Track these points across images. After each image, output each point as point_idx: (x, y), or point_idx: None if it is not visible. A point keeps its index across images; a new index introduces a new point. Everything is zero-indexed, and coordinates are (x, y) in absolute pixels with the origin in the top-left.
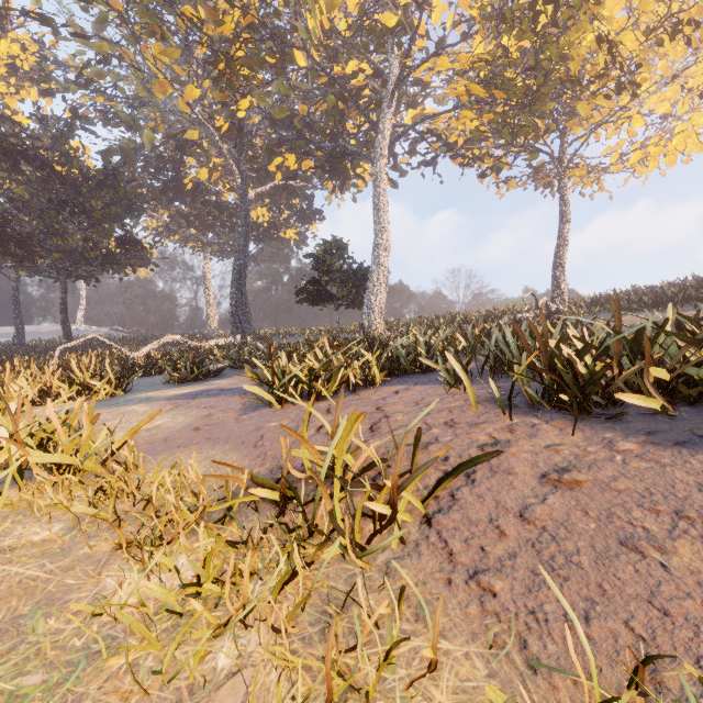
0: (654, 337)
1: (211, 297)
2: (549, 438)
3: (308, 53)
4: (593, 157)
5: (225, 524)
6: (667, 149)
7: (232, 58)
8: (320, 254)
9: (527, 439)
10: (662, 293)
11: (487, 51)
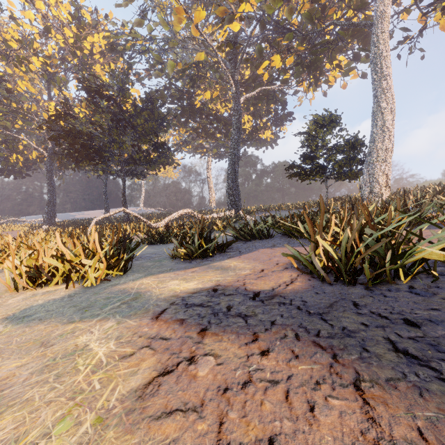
0: None
1: (211, 185)
2: None
3: None
4: None
5: None
6: None
7: None
8: (311, 129)
9: None
10: None
11: None
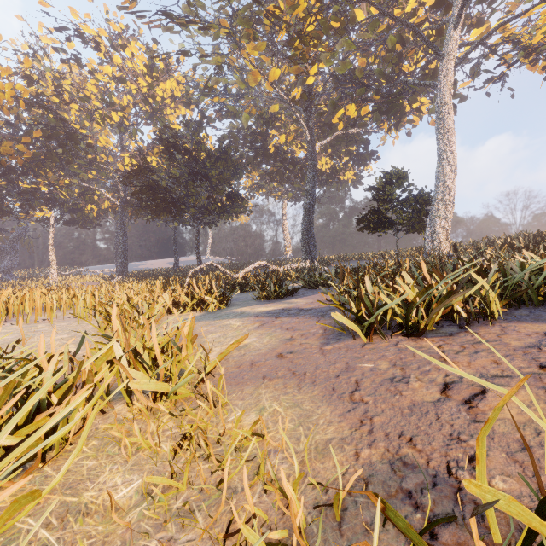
0: None
1: (287, 232)
2: None
3: (370, 2)
4: None
5: None
6: None
7: (304, 35)
8: (380, 185)
9: None
10: None
11: None
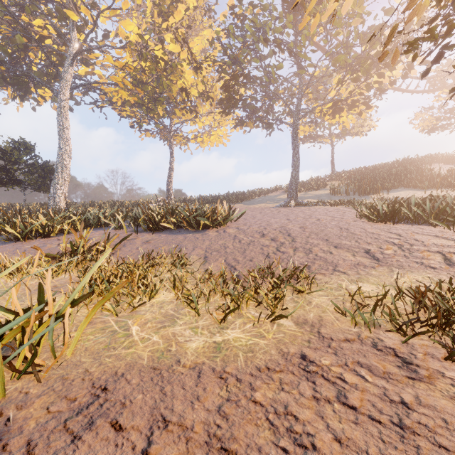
0: (174, 211)
1: None
2: (147, 237)
3: None
4: (185, 132)
5: (36, 268)
6: (210, 140)
7: None
8: (8, 148)
9: (141, 237)
10: (206, 199)
11: (134, 63)
